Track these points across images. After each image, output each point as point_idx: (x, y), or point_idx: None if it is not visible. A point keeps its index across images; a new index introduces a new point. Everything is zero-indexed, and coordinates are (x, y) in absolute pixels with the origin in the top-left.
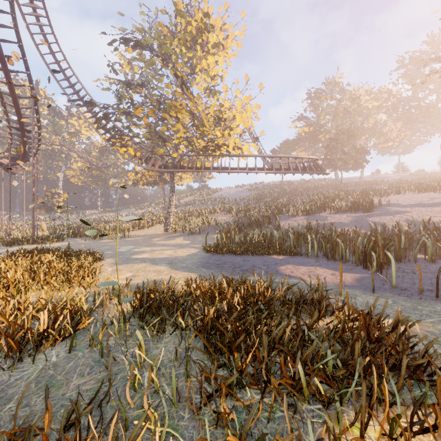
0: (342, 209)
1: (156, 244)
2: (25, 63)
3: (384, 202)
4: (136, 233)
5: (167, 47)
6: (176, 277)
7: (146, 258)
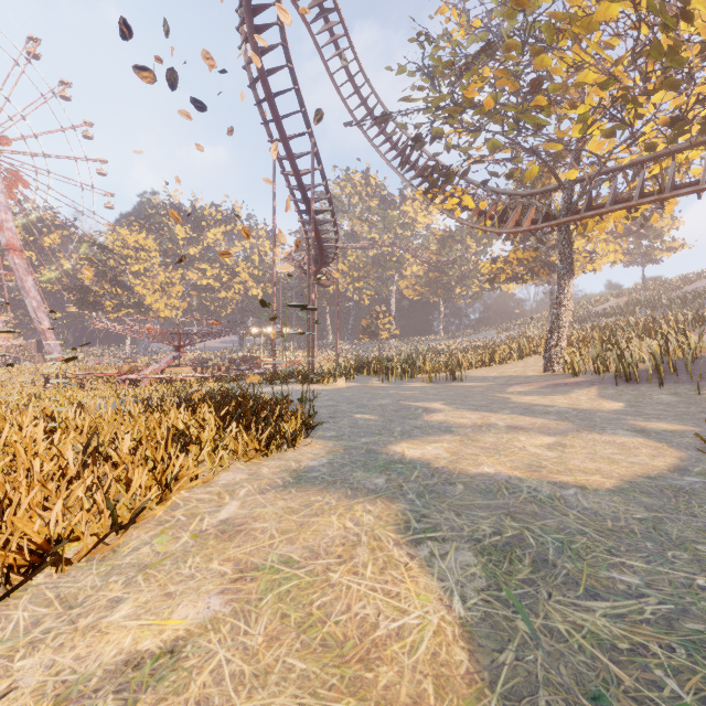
0: None
1: (508, 402)
2: (298, 97)
3: None
4: (481, 373)
5: None
6: None
7: (425, 462)
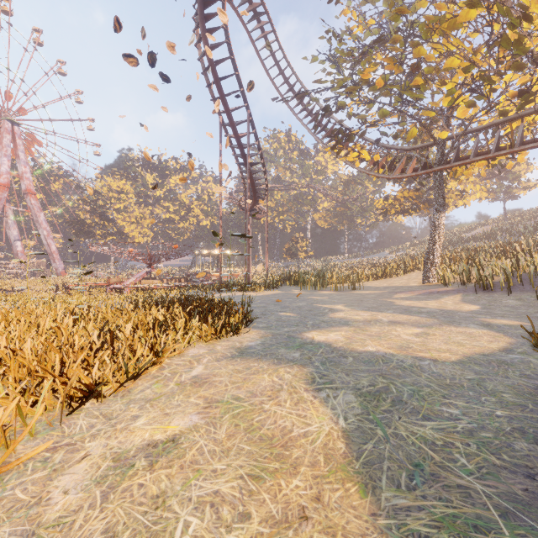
0: None
1: (392, 305)
2: (238, 80)
3: None
4: (375, 284)
5: None
6: None
7: (328, 343)
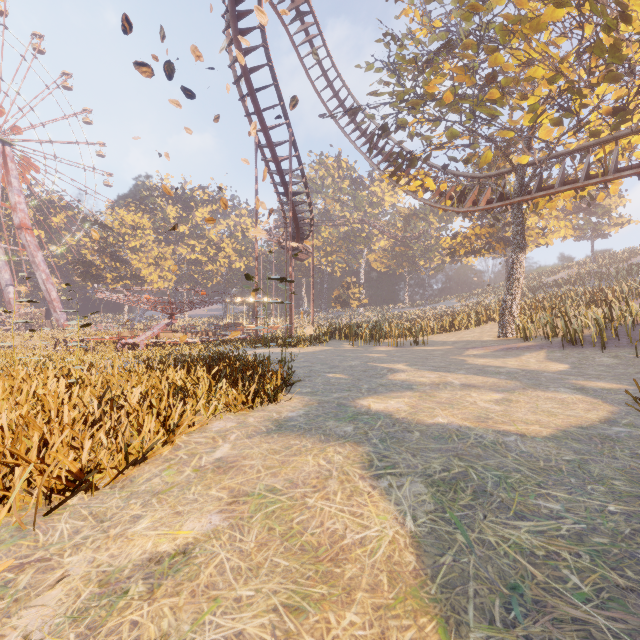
0: None
1: (464, 364)
2: (278, 92)
3: None
4: (442, 338)
5: None
6: None
7: (388, 414)
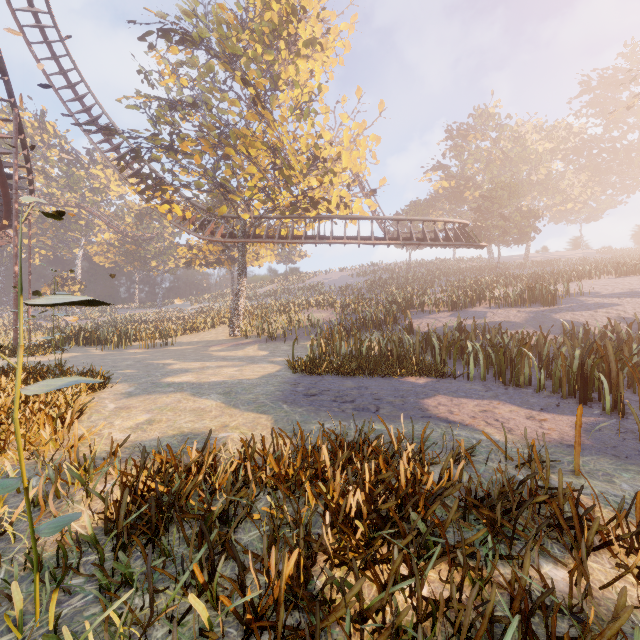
0: (508, 301)
1: (213, 356)
2: (0, 63)
3: (572, 291)
4: (186, 339)
5: (233, 42)
6: (231, 424)
7: (187, 382)
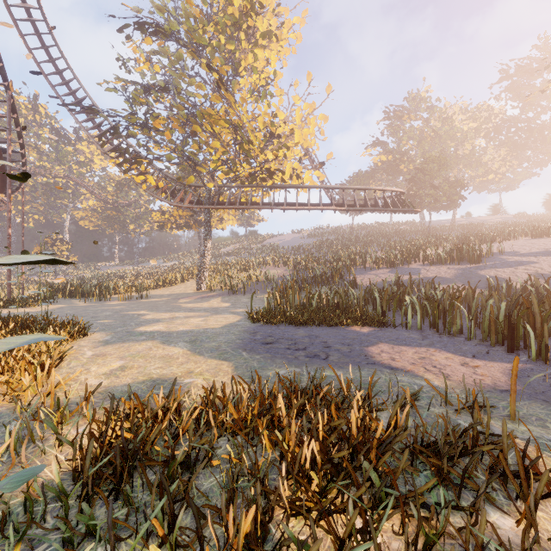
0: (439, 259)
1: (182, 307)
2: None
3: (494, 250)
4: (159, 292)
5: (199, 33)
6: (196, 370)
7: (158, 331)
